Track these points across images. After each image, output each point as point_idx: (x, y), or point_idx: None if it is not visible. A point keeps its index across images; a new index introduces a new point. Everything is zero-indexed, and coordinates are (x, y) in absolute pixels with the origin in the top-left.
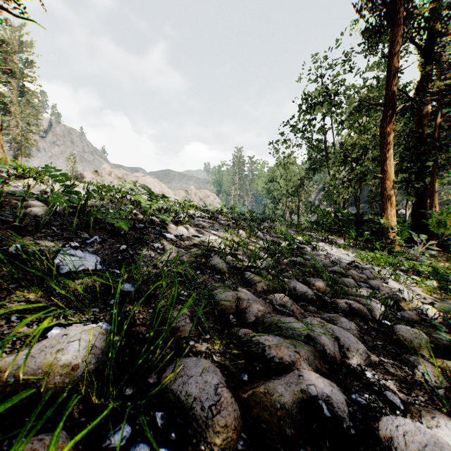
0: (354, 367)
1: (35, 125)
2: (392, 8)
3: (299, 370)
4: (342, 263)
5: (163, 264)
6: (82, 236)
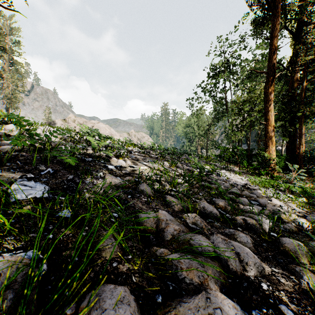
0: (252, 279)
1: (21, 87)
2: (273, 5)
3: (207, 291)
4: (238, 186)
5: (101, 190)
6: (40, 168)
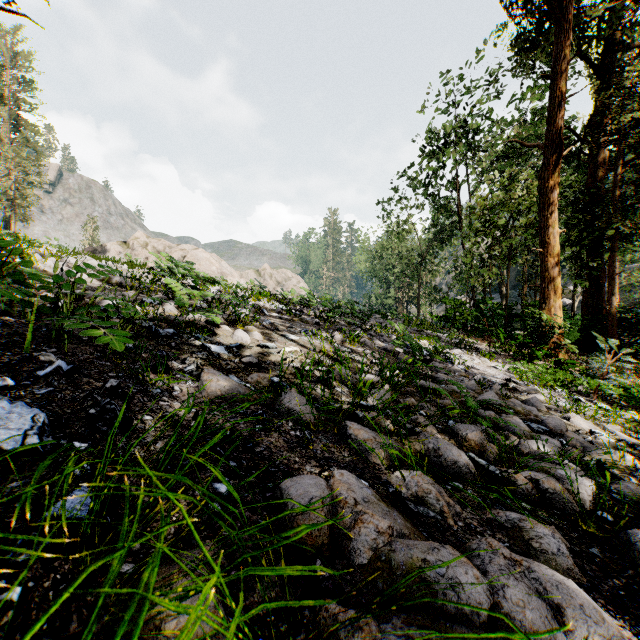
0: None
1: (36, 175)
2: (557, 6)
3: None
4: (495, 386)
5: (190, 414)
6: (41, 358)
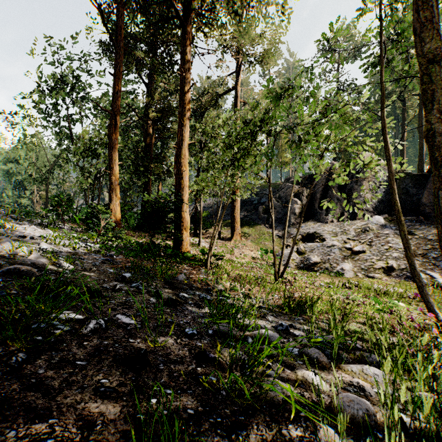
0: None
1: None
2: (117, 38)
3: None
4: (7, 234)
5: None
6: None
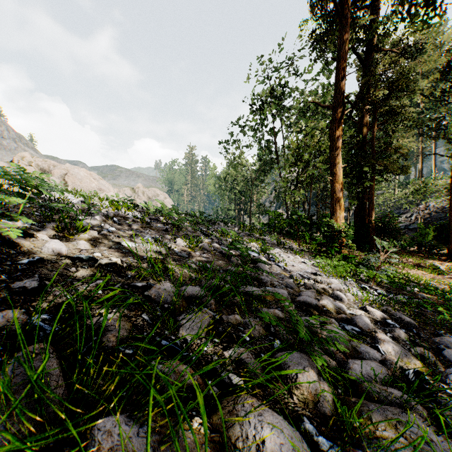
0: None
1: None
2: (341, 11)
3: None
4: (308, 282)
5: None
6: None
